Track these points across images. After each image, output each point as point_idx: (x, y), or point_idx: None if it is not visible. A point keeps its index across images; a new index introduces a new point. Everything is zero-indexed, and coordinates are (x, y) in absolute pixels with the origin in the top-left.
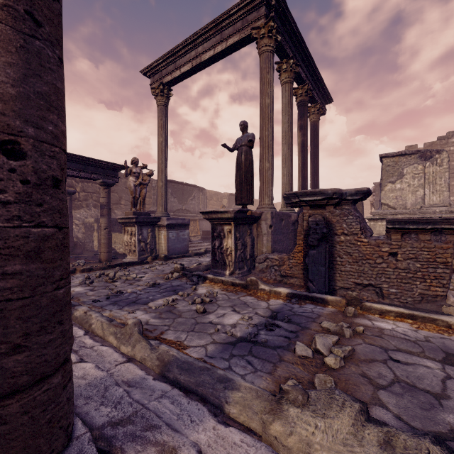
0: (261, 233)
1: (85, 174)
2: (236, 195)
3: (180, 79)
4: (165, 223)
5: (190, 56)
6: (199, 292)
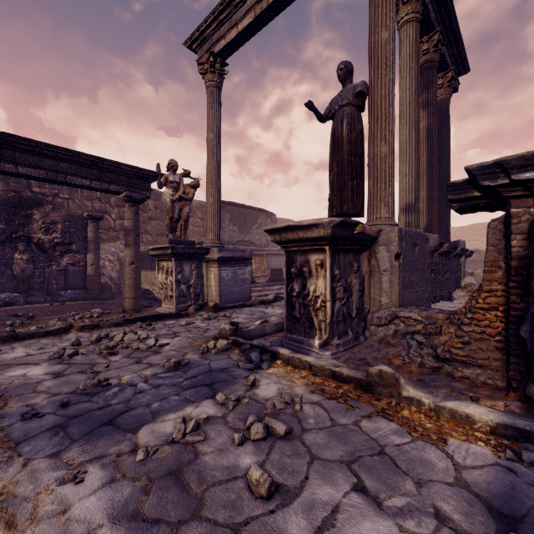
0: (377, 268)
1: (100, 183)
2: (331, 199)
3: (238, 44)
4: (216, 255)
5: (252, 1)
6: (262, 394)
